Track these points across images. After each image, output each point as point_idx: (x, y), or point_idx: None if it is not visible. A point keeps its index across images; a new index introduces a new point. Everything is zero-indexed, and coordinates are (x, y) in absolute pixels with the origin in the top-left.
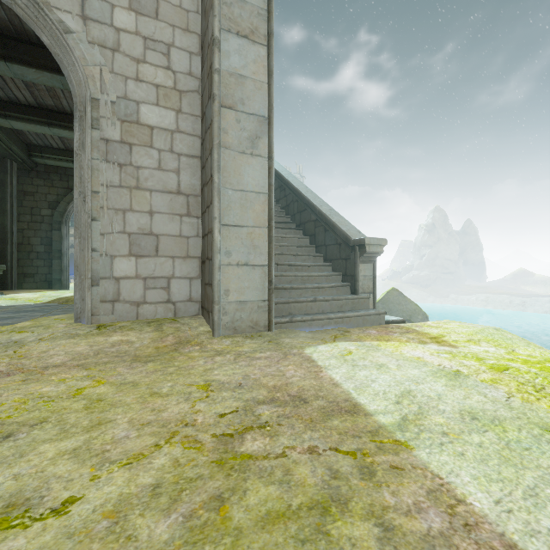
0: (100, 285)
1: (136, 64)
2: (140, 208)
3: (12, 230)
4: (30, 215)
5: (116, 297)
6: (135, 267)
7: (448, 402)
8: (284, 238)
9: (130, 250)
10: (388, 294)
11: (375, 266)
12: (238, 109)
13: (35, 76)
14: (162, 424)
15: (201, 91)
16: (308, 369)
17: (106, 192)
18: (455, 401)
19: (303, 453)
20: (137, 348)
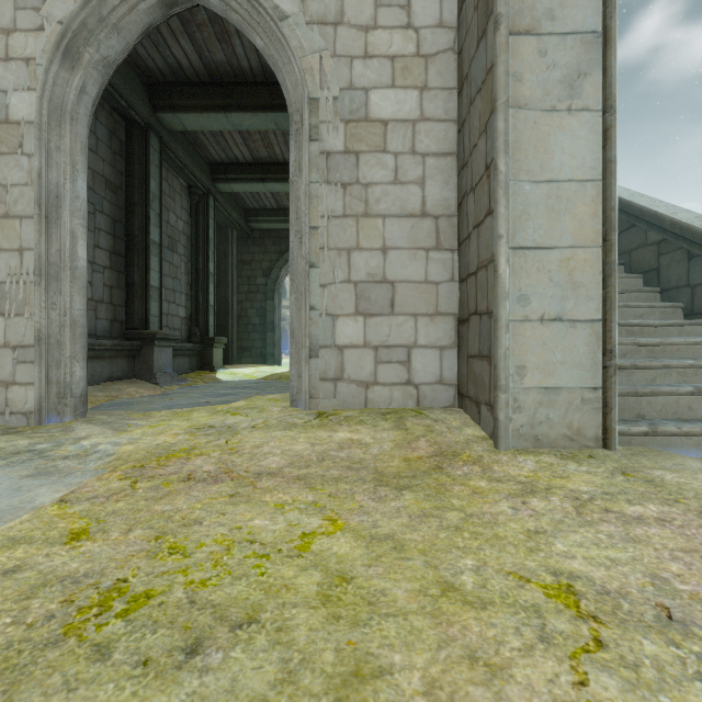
0: (320, 357)
1: (364, 35)
2: (369, 244)
3: (233, 302)
4: (247, 285)
5: (339, 374)
6: (363, 331)
7: None
8: None
9: (356, 306)
10: None
11: None
12: (542, 31)
13: (251, 122)
14: None
15: (458, 45)
16: None
17: (326, 227)
18: None
19: None
20: (375, 456)
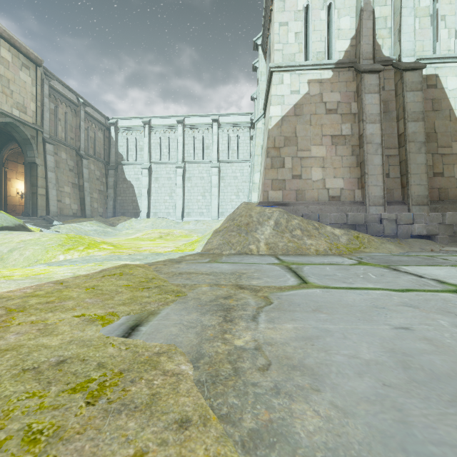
0: None
1: None
2: None
3: None
4: None
5: None
6: None
7: None
8: None
9: None
10: None
11: None
12: None
13: None
14: None
15: None
16: None
17: None
18: None
19: None
20: None
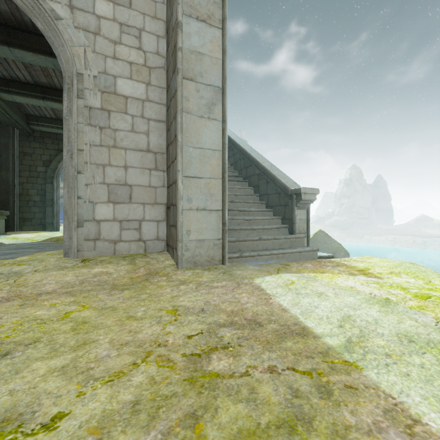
0: (85, 226)
1: (113, 45)
2: (117, 163)
3: (14, 183)
4: (28, 171)
5: (97, 236)
6: (113, 212)
7: (384, 326)
8: (233, 189)
9: (108, 198)
10: (316, 235)
11: (309, 211)
12: (197, 81)
13: (32, 59)
14: (138, 344)
15: (166, 67)
16: (259, 296)
17: (89, 150)
18: (390, 325)
19: (264, 372)
20: (114, 278)
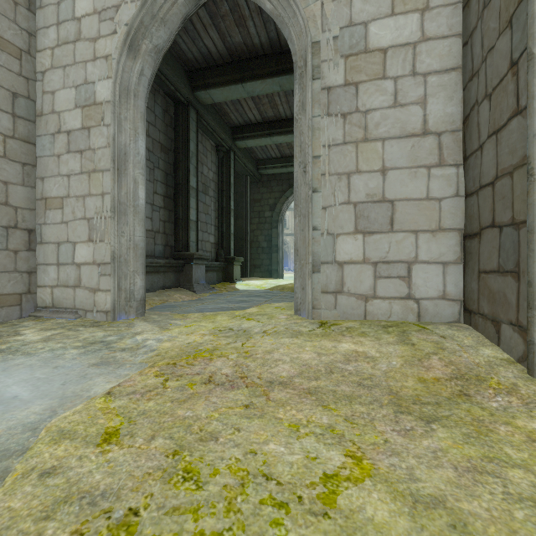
0: (321, 272)
1: None
2: (368, 167)
3: (247, 231)
4: (258, 218)
5: (339, 288)
6: (362, 248)
7: None
8: None
9: (355, 225)
10: None
11: None
12: None
13: (261, 88)
14: None
15: None
16: None
17: (327, 155)
18: None
19: None
20: (385, 373)
